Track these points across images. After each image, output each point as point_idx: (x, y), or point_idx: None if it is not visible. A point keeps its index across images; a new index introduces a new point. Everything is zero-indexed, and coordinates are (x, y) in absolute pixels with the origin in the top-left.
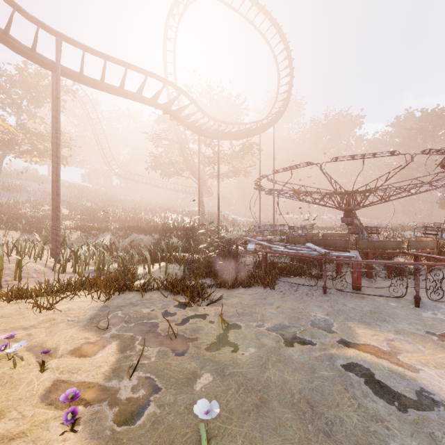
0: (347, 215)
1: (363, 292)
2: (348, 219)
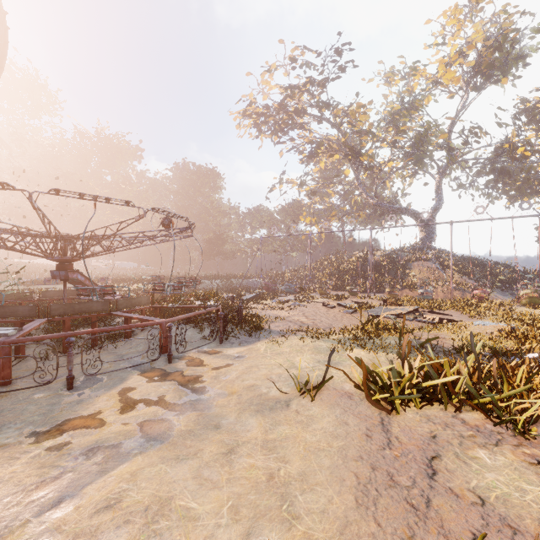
0: (60, 268)
1: (13, 385)
2: (62, 273)
